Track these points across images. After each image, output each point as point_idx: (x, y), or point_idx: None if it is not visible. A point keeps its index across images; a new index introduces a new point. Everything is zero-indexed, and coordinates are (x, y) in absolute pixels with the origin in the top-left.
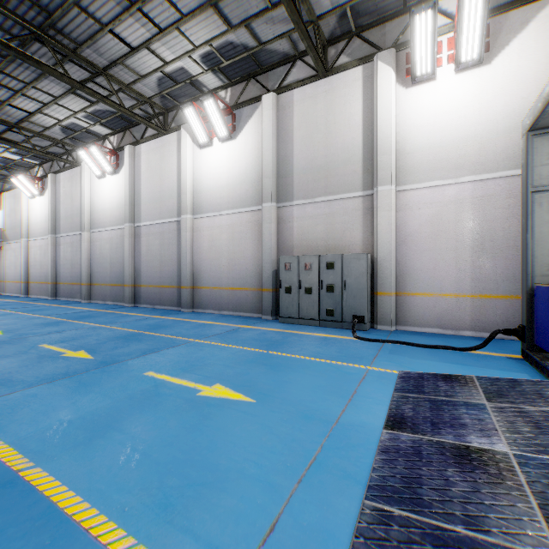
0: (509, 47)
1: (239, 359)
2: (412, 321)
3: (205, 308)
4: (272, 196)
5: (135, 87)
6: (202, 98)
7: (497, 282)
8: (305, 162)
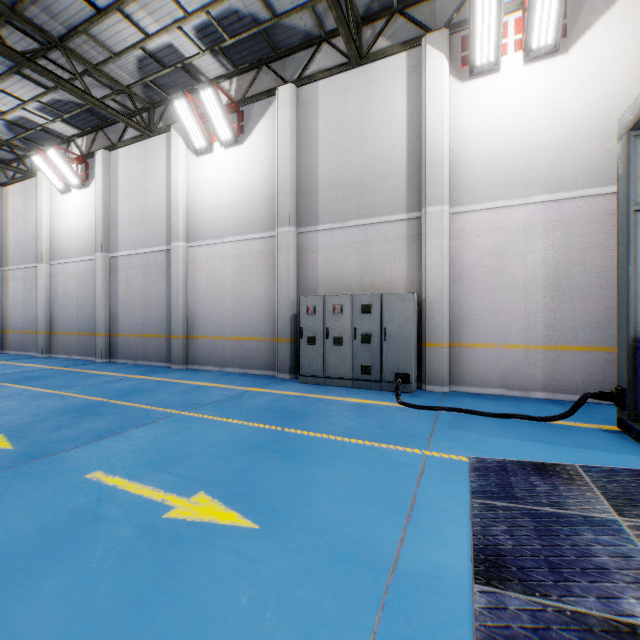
0: (590, 32)
1: (241, 444)
2: (469, 379)
3: (203, 364)
4: (290, 219)
5: (106, 69)
6: (197, 86)
7: (576, 330)
8: (334, 175)
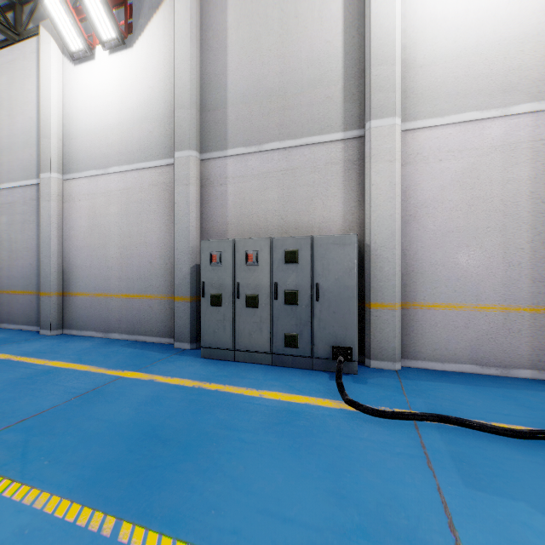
0: None
1: None
2: (427, 351)
3: (82, 328)
4: (191, 140)
5: None
6: None
7: None
8: (247, 84)
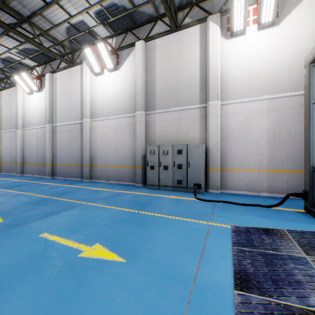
0: (290, 15)
1: (117, 219)
2: (230, 186)
3: (99, 179)
4: (142, 107)
5: (50, 33)
6: (95, 41)
7: (283, 162)
8: (163, 85)
